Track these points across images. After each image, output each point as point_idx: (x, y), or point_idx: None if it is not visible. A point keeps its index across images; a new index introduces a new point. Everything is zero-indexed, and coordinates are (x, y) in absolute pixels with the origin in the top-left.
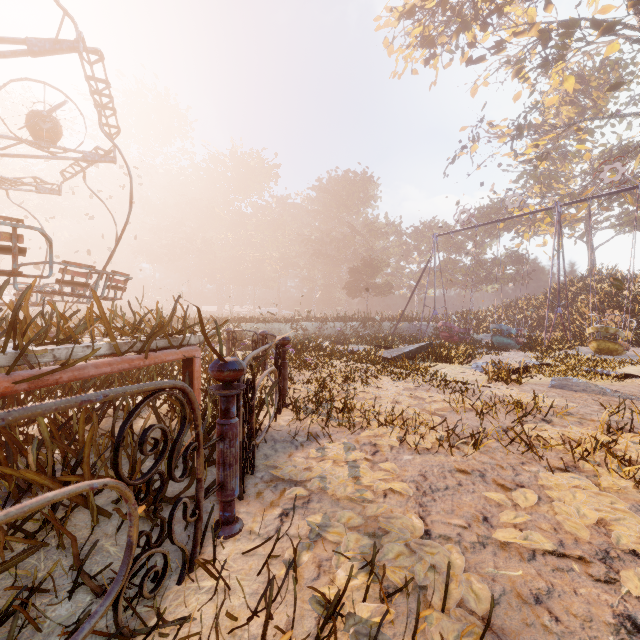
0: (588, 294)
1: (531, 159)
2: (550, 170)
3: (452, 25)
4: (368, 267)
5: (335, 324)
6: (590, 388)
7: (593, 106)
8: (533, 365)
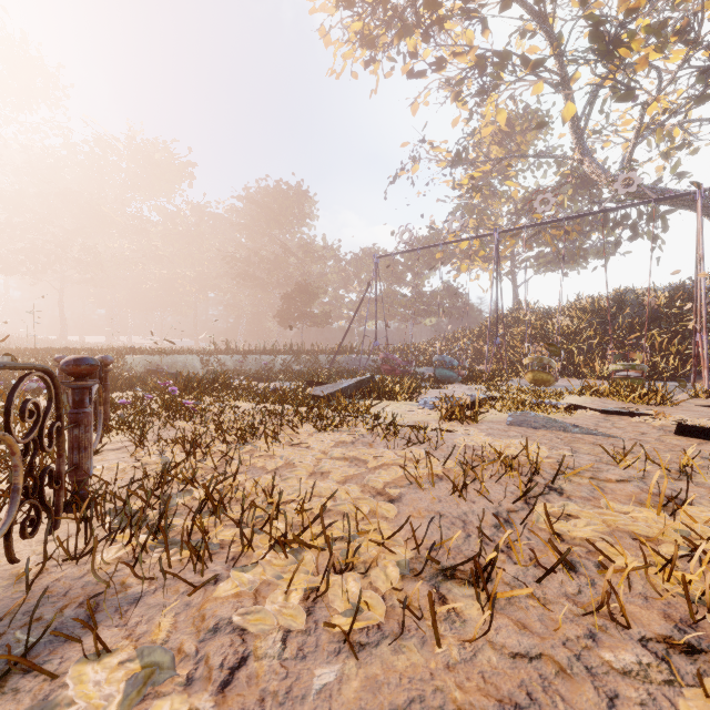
0: (516, 327)
1: (468, 189)
2: (482, 207)
3: (394, 27)
4: (303, 293)
5: (262, 357)
6: (550, 423)
7: (517, 150)
8: (482, 399)
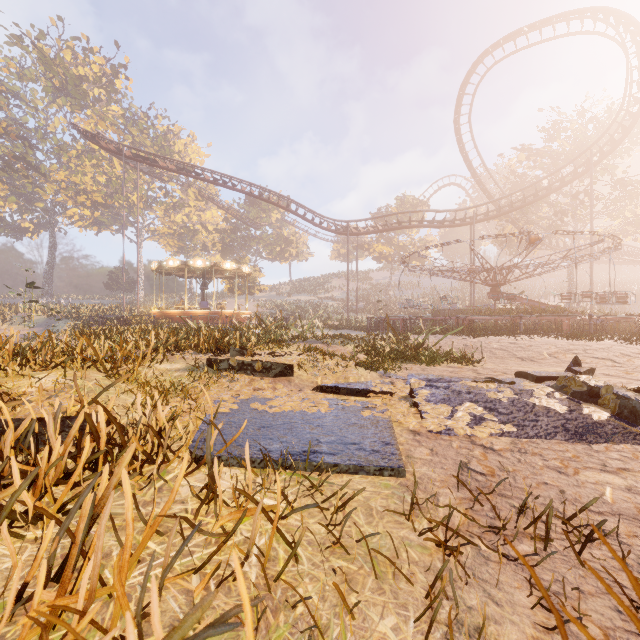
0: None
1: None
2: None
3: None
4: None
5: None
6: None
7: None
8: None
